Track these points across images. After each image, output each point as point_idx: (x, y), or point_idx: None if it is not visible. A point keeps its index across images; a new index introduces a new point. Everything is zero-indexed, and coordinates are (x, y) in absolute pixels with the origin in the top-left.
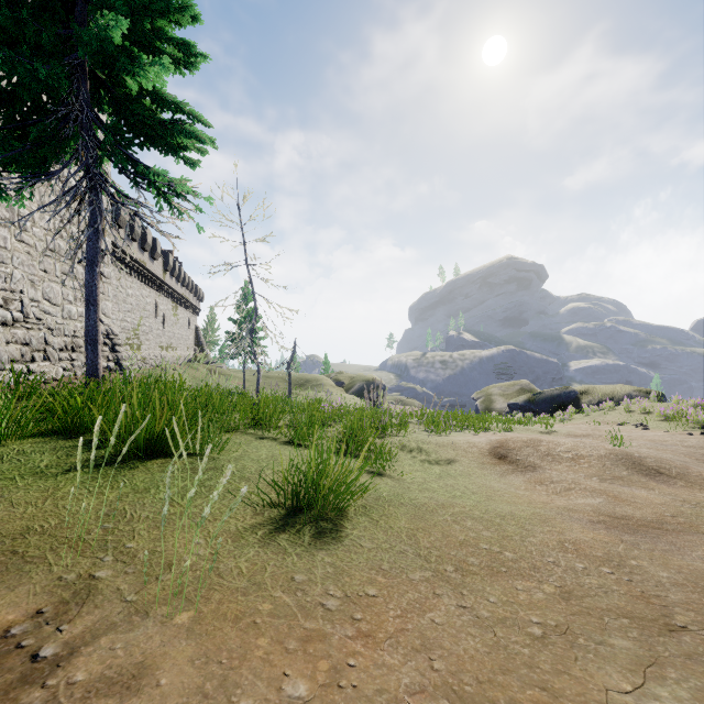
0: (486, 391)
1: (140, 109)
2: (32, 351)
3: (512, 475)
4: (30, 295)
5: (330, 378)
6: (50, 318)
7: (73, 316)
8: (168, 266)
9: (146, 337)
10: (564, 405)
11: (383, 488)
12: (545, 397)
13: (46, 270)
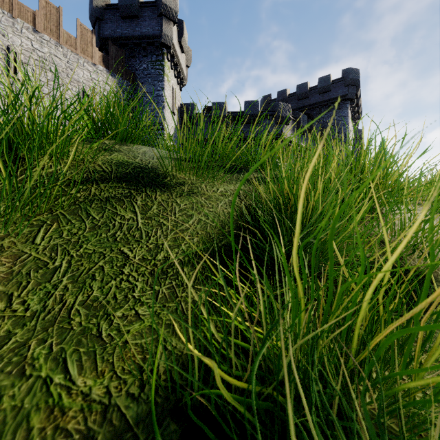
0: None
1: None
2: None
3: None
4: None
5: None
6: None
7: None
8: None
9: None
10: None
11: None
12: None
13: None
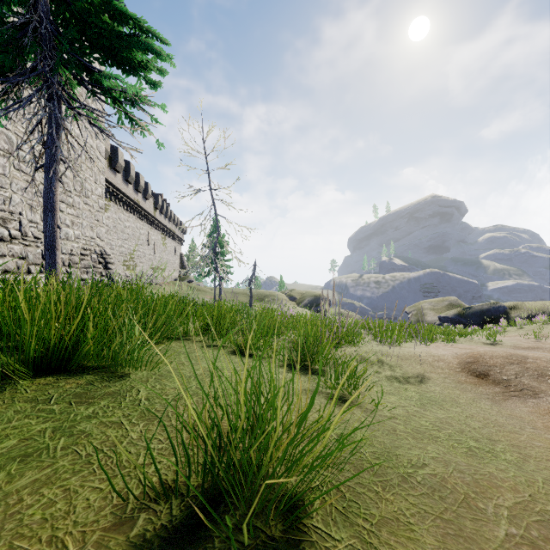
0: (418, 305)
1: (98, 22)
2: (28, 264)
3: (507, 401)
4: (28, 217)
5: (284, 294)
6: None
7: (70, 237)
8: (158, 205)
9: (140, 260)
10: (494, 318)
11: (360, 435)
12: (474, 311)
13: None
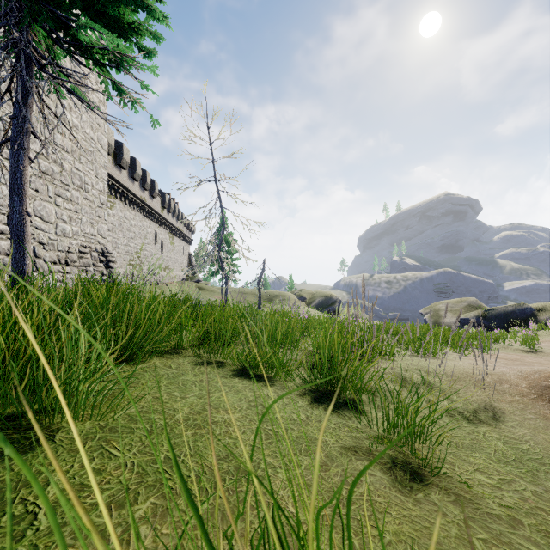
0: (434, 306)
1: None
2: None
3: None
4: None
5: (294, 294)
6: (42, 234)
7: (67, 234)
8: (165, 204)
9: (147, 259)
10: (519, 321)
11: None
12: (497, 313)
13: (38, 189)
